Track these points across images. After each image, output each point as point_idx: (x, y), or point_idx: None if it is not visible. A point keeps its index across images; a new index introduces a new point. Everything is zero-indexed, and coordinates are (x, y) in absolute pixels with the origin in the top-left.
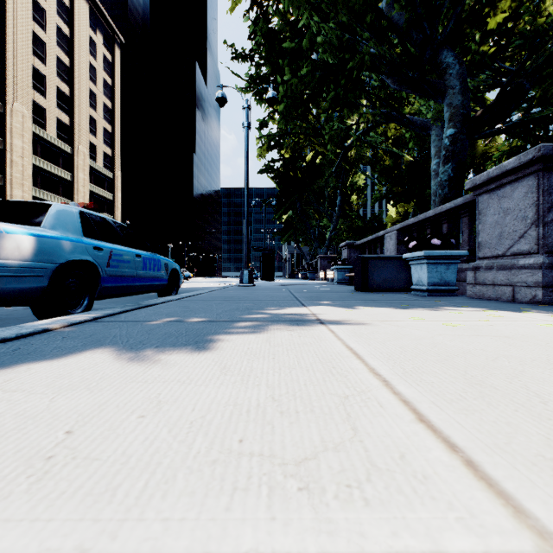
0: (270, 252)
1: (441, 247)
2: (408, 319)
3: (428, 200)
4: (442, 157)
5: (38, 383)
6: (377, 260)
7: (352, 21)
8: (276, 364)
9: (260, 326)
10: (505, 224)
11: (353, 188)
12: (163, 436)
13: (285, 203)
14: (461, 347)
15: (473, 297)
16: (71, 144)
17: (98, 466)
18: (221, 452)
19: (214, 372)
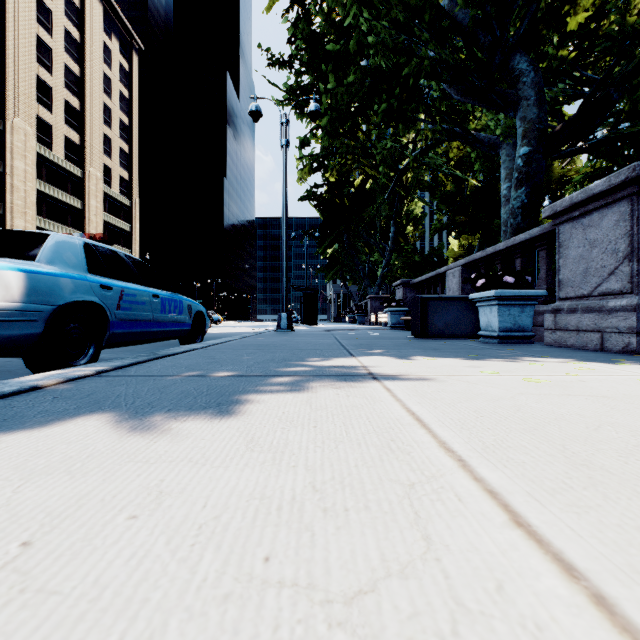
0: (312, 292)
1: (514, 286)
2: (479, 373)
3: (496, 231)
4: (515, 180)
5: (5, 463)
6: (438, 301)
7: (409, 19)
8: (318, 435)
9: (299, 382)
10: (592, 258)
11: (409, 218)
12: (158, 551)
13: (330, 235)
14: (552, 411)
15: (553, 345)
16: (81, 167)
17: (55, 605)
18: (237, 579)
19: (238, 447)
